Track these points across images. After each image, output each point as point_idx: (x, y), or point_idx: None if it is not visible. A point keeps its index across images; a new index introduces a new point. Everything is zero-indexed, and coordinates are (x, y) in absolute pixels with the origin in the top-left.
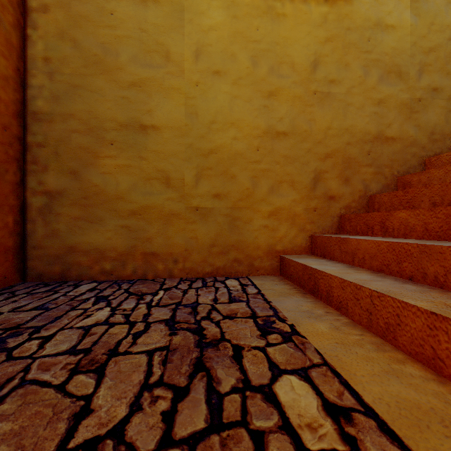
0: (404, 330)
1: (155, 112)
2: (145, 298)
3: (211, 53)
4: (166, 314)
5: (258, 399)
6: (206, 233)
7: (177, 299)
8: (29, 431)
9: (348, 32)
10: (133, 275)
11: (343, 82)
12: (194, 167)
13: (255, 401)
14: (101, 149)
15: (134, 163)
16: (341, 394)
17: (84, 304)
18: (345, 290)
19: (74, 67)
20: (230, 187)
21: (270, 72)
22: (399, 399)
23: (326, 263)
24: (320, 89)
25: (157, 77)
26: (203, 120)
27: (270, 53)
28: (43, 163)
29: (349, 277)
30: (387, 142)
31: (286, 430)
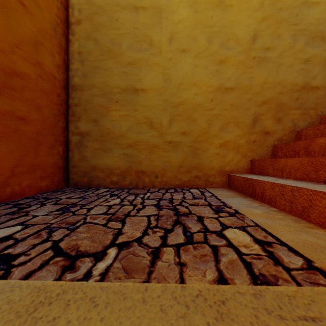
0: (315, 209)
1: (143, 80)
2: (139, 195)
3: (180, 38)
4: (154, 202)
5: (214, 236)
6: (176, 158)
7: (159, 197)
8: (95, 237)
9: (280, 11)
10: (130, 185)
11: (276, 48)
12: (168, 114)
13: (212, 236)
14: (111, 105)
15: (131, 113)
16: (266, 237)
17: (105, 197)
18: (274, 190)
19: (95, 56)
20: (192, 127)
21: (221, 47)
22: (305, 241)
23: (262, 177)
24: (258, 55)
25: (145, 57)
26: (174, 83)
27: (220, 33)
28: (78, 116)
29: (278, 182)
30: (312, 90)
31: (230, 246)
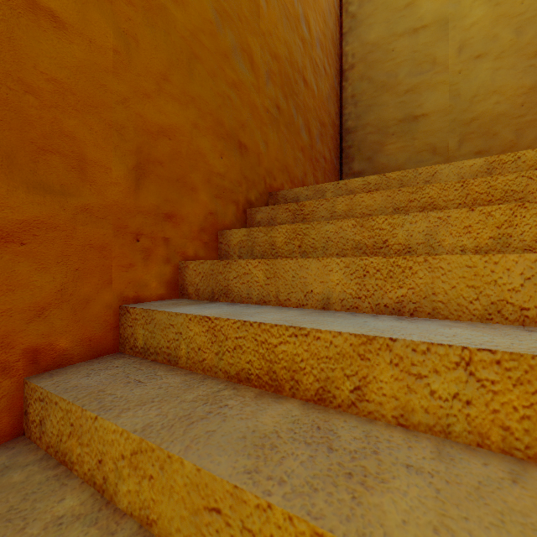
0: None
1: (424, 104)
2: None
3: (473, 43)
4: None
5: None
6: None
7: None
8: None
9: None
10: None
11: None
12: (457, 135)
13: None
14: (386, 140)
15: (409, 143)
16: None
17: None
18: None
19: (369, 94)
20: (491, 144)
21: None
22: None
23: None
24: None
25: (426, 79)
26: (465, 98)
27: (536, 17)
28: (351, 157)
29: None
30: None
31: None
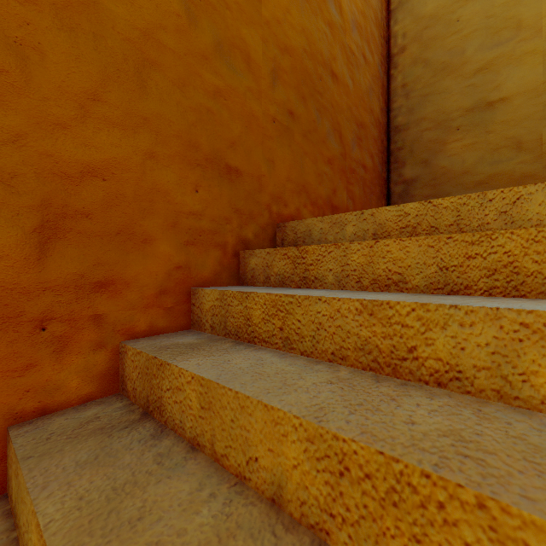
0: None
1: (503, 85)
2: None
3: None
4: None
5: None
6: None
7: None
8: None
9: None
10: None
11: None
12: None
13: None
14: (448, 136)
15: (480, 139)
16: None
17: None
18: None
19: (424, 81)
20: None
21: None
22: None
23: None
24: None
25: (506, 51)
26: None
27: None
28: (401, 161)
29: None
30: None
31: None
